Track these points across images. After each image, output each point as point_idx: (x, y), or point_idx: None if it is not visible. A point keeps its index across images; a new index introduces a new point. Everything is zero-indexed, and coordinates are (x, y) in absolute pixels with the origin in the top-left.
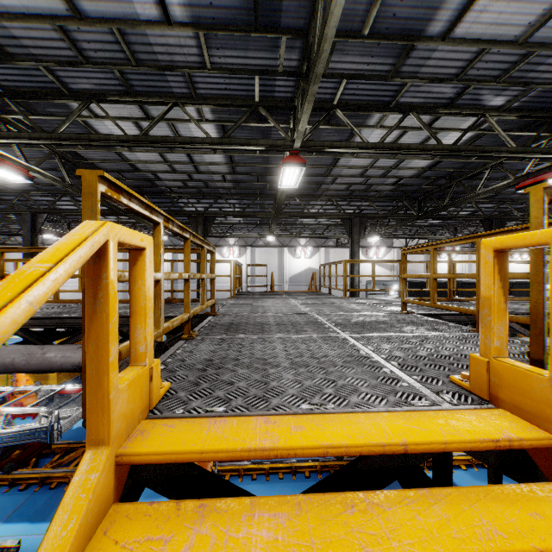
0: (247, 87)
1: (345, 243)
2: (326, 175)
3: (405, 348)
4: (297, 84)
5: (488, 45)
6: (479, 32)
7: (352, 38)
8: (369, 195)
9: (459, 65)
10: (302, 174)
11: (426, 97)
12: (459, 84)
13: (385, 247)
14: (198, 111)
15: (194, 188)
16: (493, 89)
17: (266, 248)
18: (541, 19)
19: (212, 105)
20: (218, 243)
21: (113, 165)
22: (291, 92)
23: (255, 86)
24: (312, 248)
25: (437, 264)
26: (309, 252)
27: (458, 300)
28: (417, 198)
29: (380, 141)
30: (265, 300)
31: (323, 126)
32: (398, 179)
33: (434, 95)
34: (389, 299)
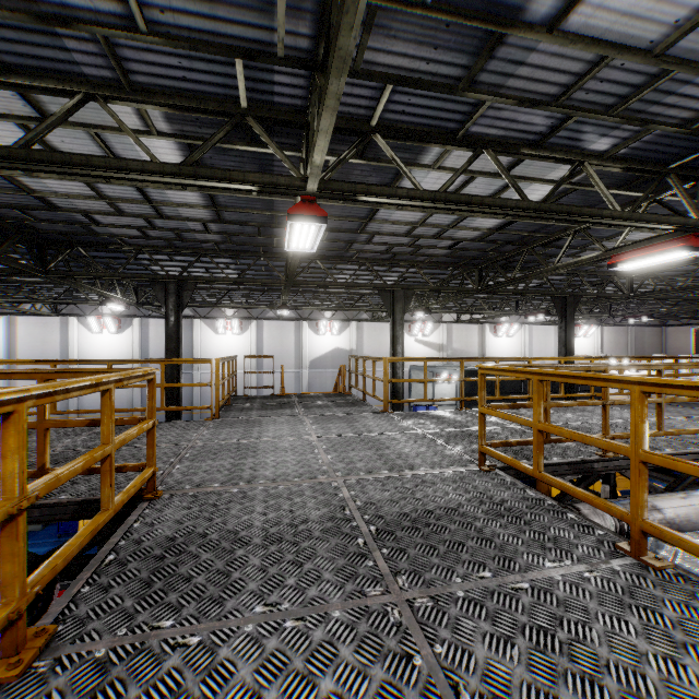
0: (225, 80)
1: (383, 317)
2: (359, 231)
3: (545, 692)
4: (311, 82)
5: (612, 51)
6: (604, 26)
7: (405, 5)
8: (416, 259)
9: (563, 80)
10: (321, 233)
11: (508, 129)
12: (558, 111)
13: (432, 323)
14: (142, 116)
15: (160, 239)
16: (600, 125)
17: (279, 322)
18: (694, 16)
19: (163, 106)
20: (210, 314)
21: (6, 196)
22: (303, 98)
23: (238, 79)
24: (341, 322)
25: (494, 343)
26: (336, 327)
27: (558, 441)
28: (477, 266)
29: (442, 189)
30: (264, 426)
31: (355, 159)
32: (456, 242)
33: (519, 126)
34: (448, 417)
